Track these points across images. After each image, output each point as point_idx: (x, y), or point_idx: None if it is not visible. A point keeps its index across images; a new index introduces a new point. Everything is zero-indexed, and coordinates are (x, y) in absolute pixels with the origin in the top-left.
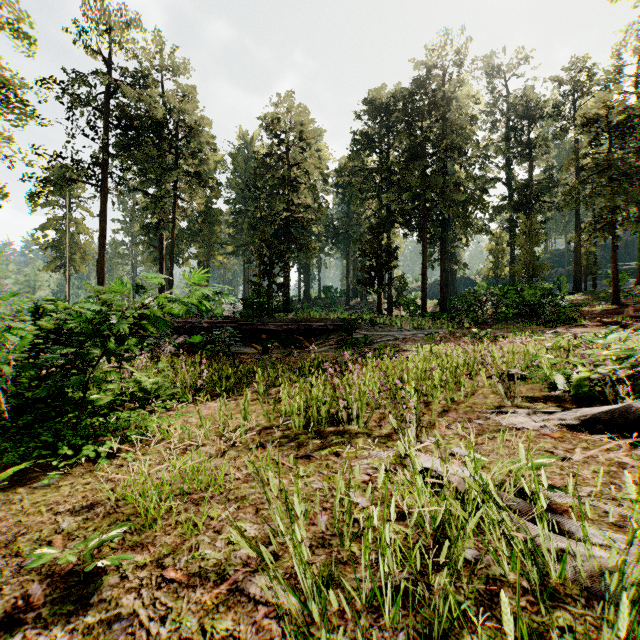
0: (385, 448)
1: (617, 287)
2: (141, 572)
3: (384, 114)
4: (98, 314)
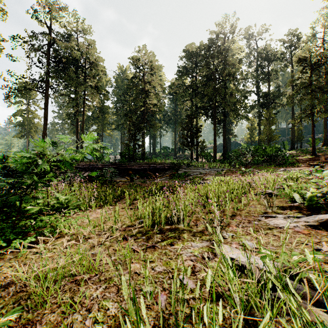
0: (201, 240)
1: (314, 146)
2: None
3: (194, 57)
4: (29, 159)
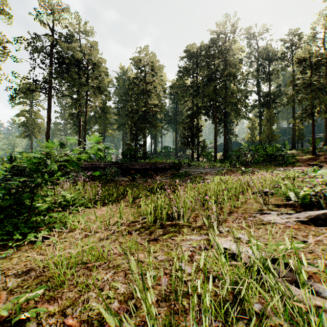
0: (199, 234)
1: (314, 146)
2: (51, 319)
3: (195, 57)
4: (40, 159)
